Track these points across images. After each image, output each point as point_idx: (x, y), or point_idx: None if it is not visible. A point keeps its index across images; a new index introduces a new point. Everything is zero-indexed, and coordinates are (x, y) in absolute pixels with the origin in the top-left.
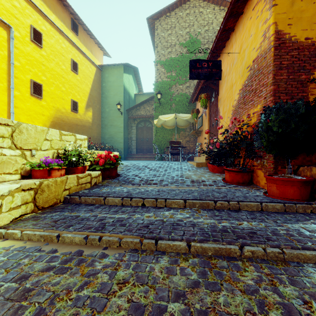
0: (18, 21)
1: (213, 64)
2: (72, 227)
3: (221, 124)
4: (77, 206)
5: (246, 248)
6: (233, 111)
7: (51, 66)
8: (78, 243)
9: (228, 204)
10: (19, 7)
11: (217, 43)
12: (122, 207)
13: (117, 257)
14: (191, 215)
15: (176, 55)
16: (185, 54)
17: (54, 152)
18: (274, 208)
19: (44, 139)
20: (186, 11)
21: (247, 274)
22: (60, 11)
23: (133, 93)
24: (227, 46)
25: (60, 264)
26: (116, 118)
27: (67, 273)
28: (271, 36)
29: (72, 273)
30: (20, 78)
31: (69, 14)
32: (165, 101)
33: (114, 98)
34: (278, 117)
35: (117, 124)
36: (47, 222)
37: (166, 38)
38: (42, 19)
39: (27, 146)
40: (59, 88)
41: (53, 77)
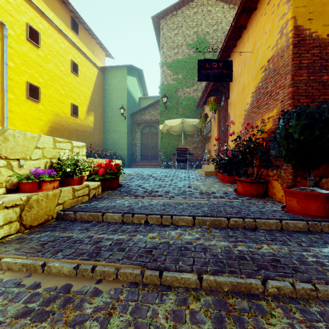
0: (12, 18)
1: (224, 64)
2: (61, 253)
3: (231, 130)
4: (71, 223)
5: (270, 283)
6: (245, 116)
7: (49, 68)
8: (66, 274)
9: (243, 221)
10: (14, 3)
11: (228, 42)
12: (123, 224)
13: (113, 295)
14: (202, 235)
15: (183, 56)
16: (192, 55)
17: (47, 161)
18: (295, 226)
19: (35, 147)
20: (194, 9)
21: (275, 322)
22: (59, 8)
23: (137, 97)
24: (238, 45)
25: (40, 306)
26: (119, 123)
27: (48, 321)
28: (290, 32)
29: (54, 321)
30: (15, 80)
31: (69, 12)
32: (171, 105)
33: (117, 101)
34: (299, 122)
35: (120, 129)
36: (32, 246)
37: (172, 38)
38: (39, 16)
39: (14, 155)
40: (58, 91)
41: (51, 79)
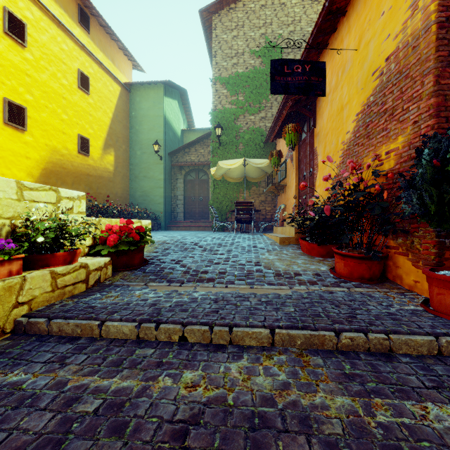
0: None
1: (312, 68)
2: None
3: (320, 174)
4: (37, 344)
5: None
6: (343, 152)
7: (42, 79)
8: None
9: (366, 339)
10: None
11: (317, 37)
12: (137, 345)
13: None
14: (291, 374)
15: (245, 68)
16: (259, 68)
17: (3, 224)
18: None
19: None
20: (261, 1)
21: None
22: None
23: (179, 128)
24: (332, 43)
25: None
26: (152, 165)
27: None
28: (432, 3)
29: None
30: None
31: None
32: (227, 140)
33: (150, 134)
34: None
35: (154, 174)
36: None
37: (230, 42)
38: None
39: None
40: (58, 115)
41: (46, 96)
